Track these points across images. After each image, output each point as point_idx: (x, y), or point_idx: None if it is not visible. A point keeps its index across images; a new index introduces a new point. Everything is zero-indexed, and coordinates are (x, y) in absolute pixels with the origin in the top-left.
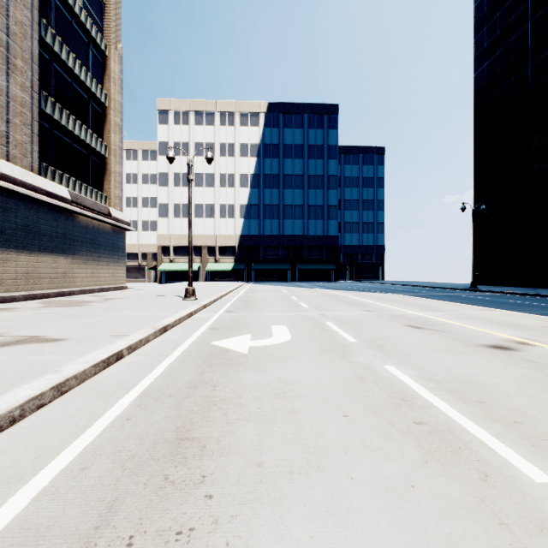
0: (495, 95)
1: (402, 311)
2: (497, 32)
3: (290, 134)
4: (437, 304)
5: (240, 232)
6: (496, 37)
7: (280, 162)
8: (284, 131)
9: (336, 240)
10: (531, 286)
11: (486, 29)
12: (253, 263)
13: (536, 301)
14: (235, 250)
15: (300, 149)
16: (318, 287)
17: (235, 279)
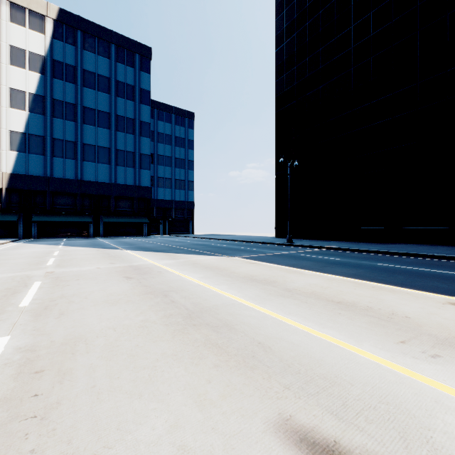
0: (293, 71)
1: (426, 392)
2: (294, 15)
3: (92, 59)
4: (347, 289)
5: (10, 169)
6: (293, 20)
7: (78, 89)
8: (84, 53)
9: (150, 191)
10: (322, 238)
11: (286, 12)
12: (33, 213)
13: (399, 263)
14: (0, 194)
15: (106, 82)
16: (124, 246)
17: (1, 235)
